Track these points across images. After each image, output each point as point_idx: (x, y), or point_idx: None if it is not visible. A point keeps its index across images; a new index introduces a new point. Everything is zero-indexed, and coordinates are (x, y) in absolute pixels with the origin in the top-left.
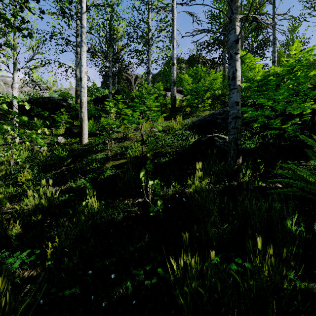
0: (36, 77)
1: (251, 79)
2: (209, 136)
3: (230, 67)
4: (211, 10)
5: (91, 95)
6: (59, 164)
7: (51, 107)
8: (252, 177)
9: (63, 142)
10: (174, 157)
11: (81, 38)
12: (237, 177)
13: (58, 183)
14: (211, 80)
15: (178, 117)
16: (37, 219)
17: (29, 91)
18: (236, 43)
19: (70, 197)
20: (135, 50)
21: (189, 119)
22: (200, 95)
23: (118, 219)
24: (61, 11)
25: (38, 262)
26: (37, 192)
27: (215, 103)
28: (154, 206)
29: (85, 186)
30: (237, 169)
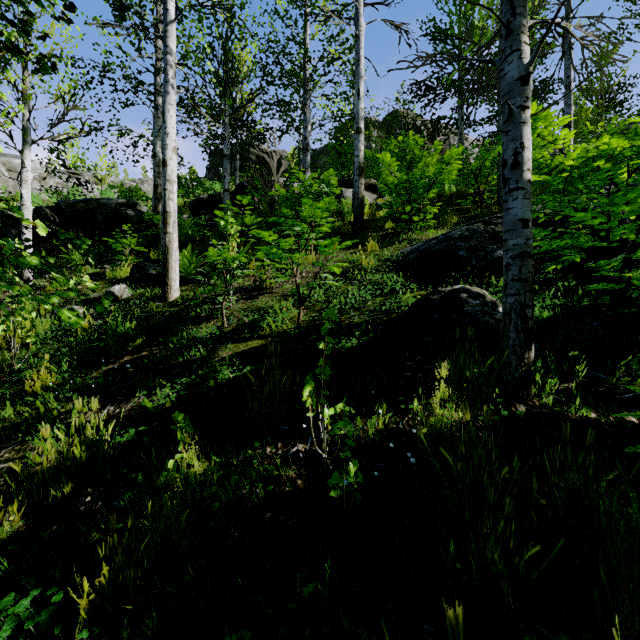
0: (73, 157)
1: (542, 165)
2: (446, 289)
3: (509, 140)
4: (433, 19)
5: (185, 193)
6: (116, 350)
7: (103, 220)
8: (561, 396)
9: (128, 297)
10: (369, 337)
11: (165, 75)
12: (524, 395)
13: (113, 396)
14: (440, 165)
15: (370, 242)
16: (63, 494)
17: (60, 185)
18: (523, 84)
19: (141, 433)
20: (277, 101)
21: (394, 246)
22: (416, 196)
23: (252, 502)
24: (115, 4)
25: (56, 630)
26: (66, 420)
27: (446, 212)
28: (339, 475)
29: (173, 406)
30: (525, 375)
